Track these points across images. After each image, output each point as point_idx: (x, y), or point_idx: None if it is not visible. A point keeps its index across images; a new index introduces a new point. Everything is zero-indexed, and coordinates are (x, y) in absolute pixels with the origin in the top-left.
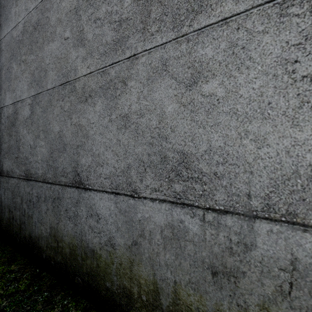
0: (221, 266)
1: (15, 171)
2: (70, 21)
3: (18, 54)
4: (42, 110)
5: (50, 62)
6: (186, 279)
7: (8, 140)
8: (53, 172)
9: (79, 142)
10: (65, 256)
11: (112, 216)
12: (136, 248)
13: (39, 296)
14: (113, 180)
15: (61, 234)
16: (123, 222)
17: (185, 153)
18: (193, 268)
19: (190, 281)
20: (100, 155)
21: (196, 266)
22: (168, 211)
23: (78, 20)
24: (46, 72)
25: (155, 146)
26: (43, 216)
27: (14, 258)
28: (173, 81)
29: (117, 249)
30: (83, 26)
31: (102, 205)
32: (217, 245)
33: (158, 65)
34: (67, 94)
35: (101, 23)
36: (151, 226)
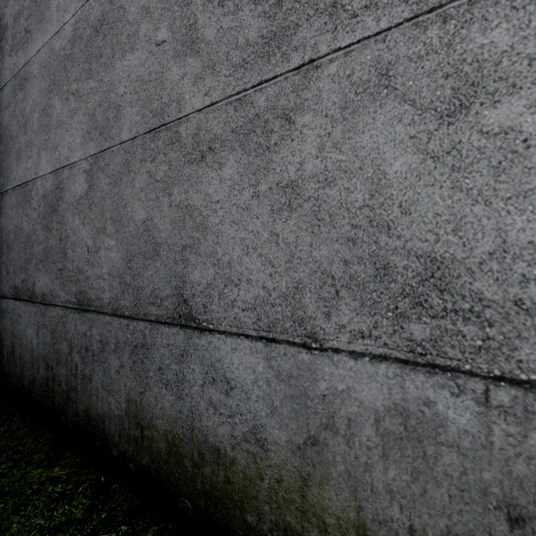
0: (535, 506)
1: (58, 295)
2: (169, 8)
3: (64, 81)
4: (111, 181)
5: (128, 90)
6: (441, 526)
7: (45, 238)
8: (133, 297)
9: (188, 239)
10: (158, 456)
11: (259, 385)
12: (316, 452)
13: (111, 533)
14: (262, 313)
15: (149, 413)
16: (284, 397)
17: (437, 258)
18: (459, 504)
19: (451, 530)
20: (232, 263)
21: (465, 500)
22: (393, 380)
23: (184, 5)
24: (118, 111)
25: (361, 245)
26: (112, 378)
27: (58, 454)
28: (407, 107)
29: (272, 450)
30: (196, 16)
31: (238, 363)
32: (524, 460)
33: (369, 76)
34: (162, 149)
35: (235, 6)
36: (352, 409)
